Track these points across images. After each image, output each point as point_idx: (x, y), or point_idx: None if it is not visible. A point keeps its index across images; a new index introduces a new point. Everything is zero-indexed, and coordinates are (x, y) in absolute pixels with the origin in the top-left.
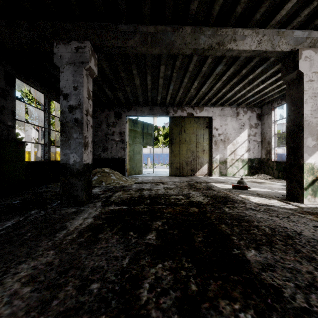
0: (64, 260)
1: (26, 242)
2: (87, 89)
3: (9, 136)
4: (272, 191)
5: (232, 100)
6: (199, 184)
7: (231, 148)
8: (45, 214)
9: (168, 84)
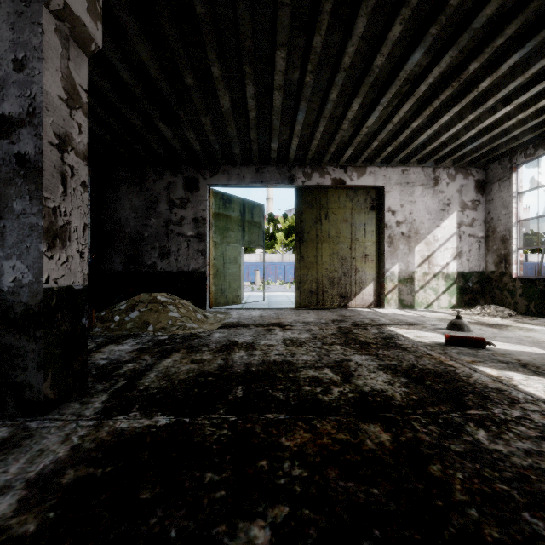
0: None
1: None
2: (62, 76)
3: None
4: None
5: (429, 149)
6: (363, 329)
7: (422, 251)
8: None
9: (293, 110)
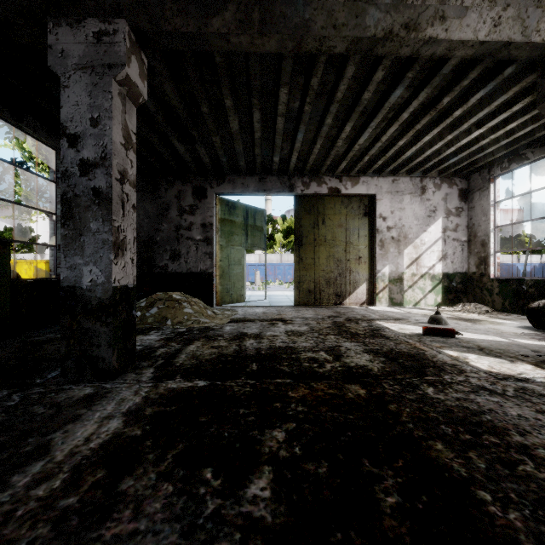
0: None
1: None
2: (122, 126)
3: None
4: (505, 340)
5: (415, 162)
6: (354, 323)
7: (411, 253)
8: (19, 404)
9: (293, 131)
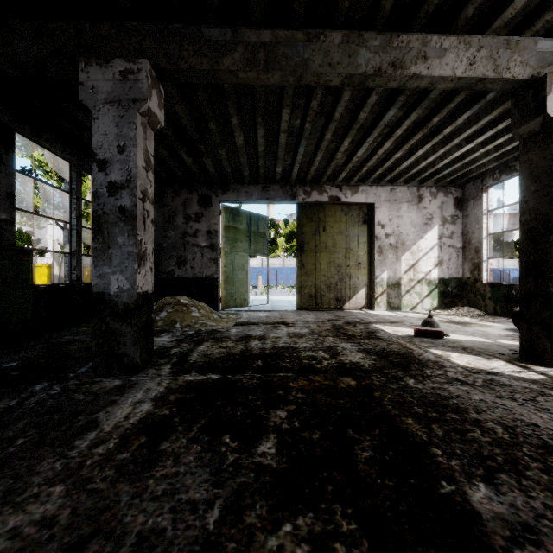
0: (81, 510)
1: (10, 463)
2: (143, 152)
3: (3, 239)
4: (488, 340)
5: (411, 172)
6: (352, 326)
7: (408, 259)
8: (62, 392)
9: (295, 144)
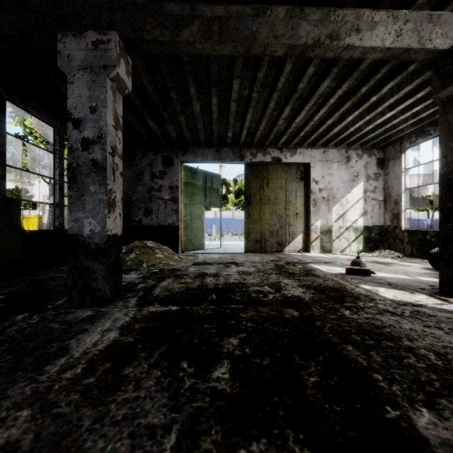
0: (44, 435)
1: None
2: (113, 112)
3: None
4: (409, 277)
5: (341, 137)
6: (292, 265)
7: (338, 210)
8: (39, 321)
9: (243, 112)
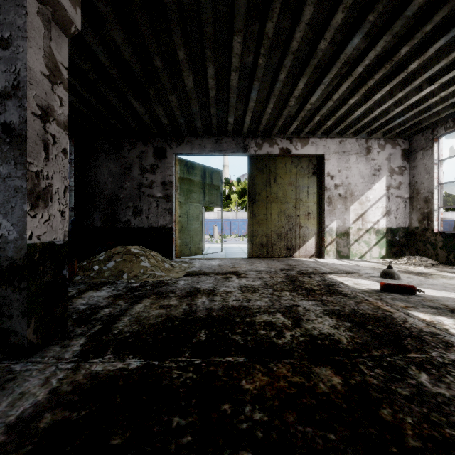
0: None
1: None
2: (44, 54)
3: None
4: None
5: (363, 122)
6: (307, 277)
7: (357, 209)
8: None
9: (247, 89)
